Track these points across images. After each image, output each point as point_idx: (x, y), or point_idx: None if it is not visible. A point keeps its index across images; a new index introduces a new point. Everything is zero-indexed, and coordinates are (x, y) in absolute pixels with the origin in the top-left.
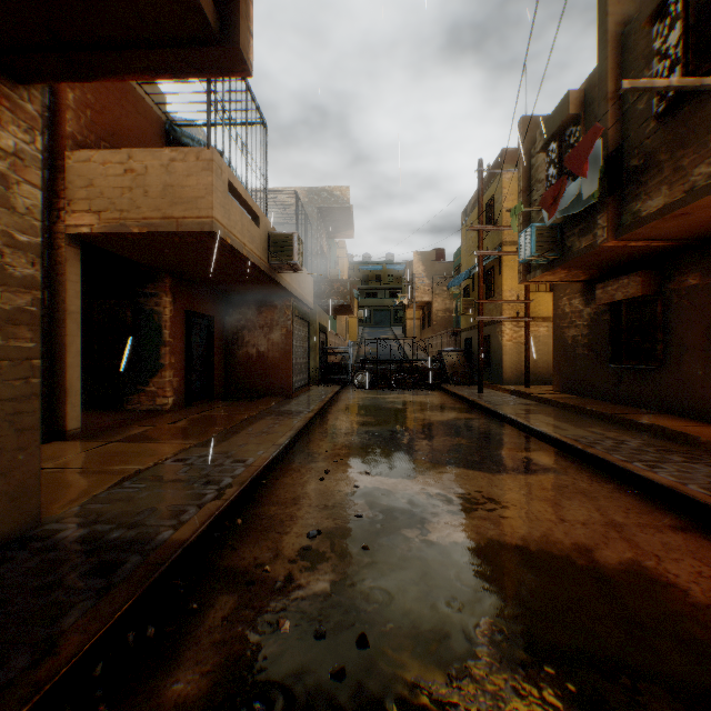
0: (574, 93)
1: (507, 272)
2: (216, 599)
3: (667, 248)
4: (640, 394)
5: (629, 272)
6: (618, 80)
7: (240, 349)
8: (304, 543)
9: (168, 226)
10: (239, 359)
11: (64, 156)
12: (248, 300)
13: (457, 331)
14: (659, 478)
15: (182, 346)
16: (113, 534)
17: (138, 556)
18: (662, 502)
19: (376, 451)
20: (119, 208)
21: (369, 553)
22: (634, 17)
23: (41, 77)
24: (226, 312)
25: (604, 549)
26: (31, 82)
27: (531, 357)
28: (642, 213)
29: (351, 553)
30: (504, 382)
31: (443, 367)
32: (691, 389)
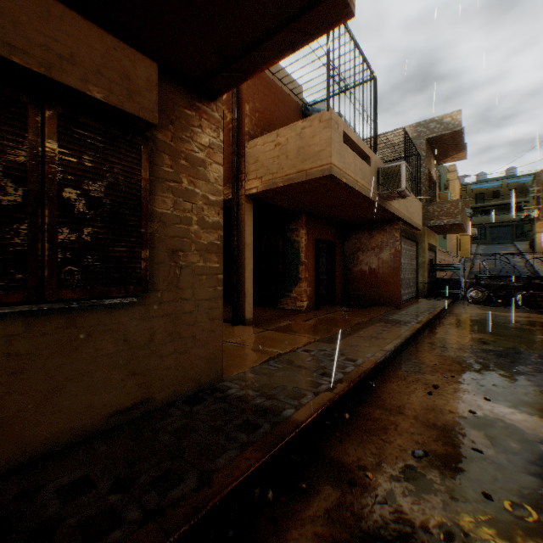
0: None
1: None
2: (321, 486)
3: None
4: None
5: None
6: None
7: (355, 266)
8: (408, 460)
9: (300, 177)
10: (354, 274)
11: (243, 146)
12: (361, 227)
13: None
14: None
15: (313, 264)
16: (257, 400)
17: (268, 424)
18: None
19: (496, 375)
20: (271, 172)
21: (492, 505)
22: None
23: (219, 92)
24: (344, 238)
25: None
26: (215, 98)
27: None
28: None
29: (466, 495)
30: None
31: None
32: None
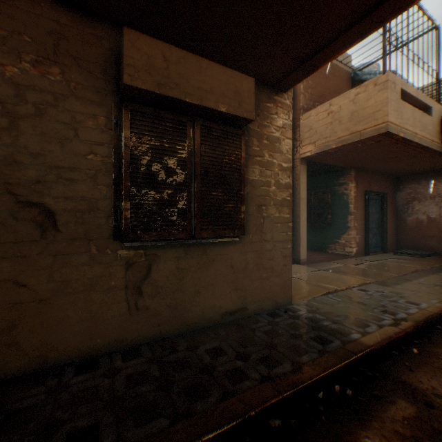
0: None
1: None
2: (395, 399)
3: None
4: None
5: None
6: None
7: (409, 216)
8: None
9: (353, 138)
10: (407, 223)
11: (298, 119)
12: (416, 177)
13: None
14: None
15: (361, 214)
16: (324, 322)
17: (338, 341)
18: None
19: None
20: (324, 137)
21: None
22: None
23: (291, 84)
24: (395, 189)
25: None
26: (287, 90)
27: None
28: None
29: None
30: None
31: None
32: None
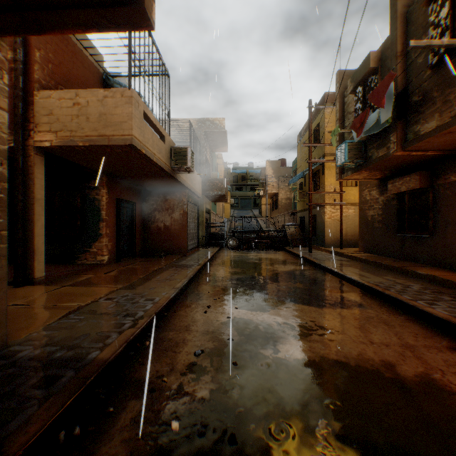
0: (374, 54)
1: (327, 173)
2: (127, 403)
3: (436, 156)
4: (417, 254)
5: (410, 173)
6: (404, 43)
7: (153, 224)
8: (192, 360)
9: (102, 141)
10: (152, 230)
11: (33, 94)
12: (158, 192)
13: (294, 212)
14: (436, 312)
15: (114, 221)
16: (57, 354)
17: (72, 371)
18: (439, 329)
19: (242, 292)
20: (69, 129)
21: (237, 367)
22: (415, 0)
23: (5, 31)
24: (143, 200)
25: (403, 364)
26: None
27: (343, 229)
28: (421, 132)
29: (225, 367)
30: (326, 245)
31: (286, 235)
32: (453, 250)
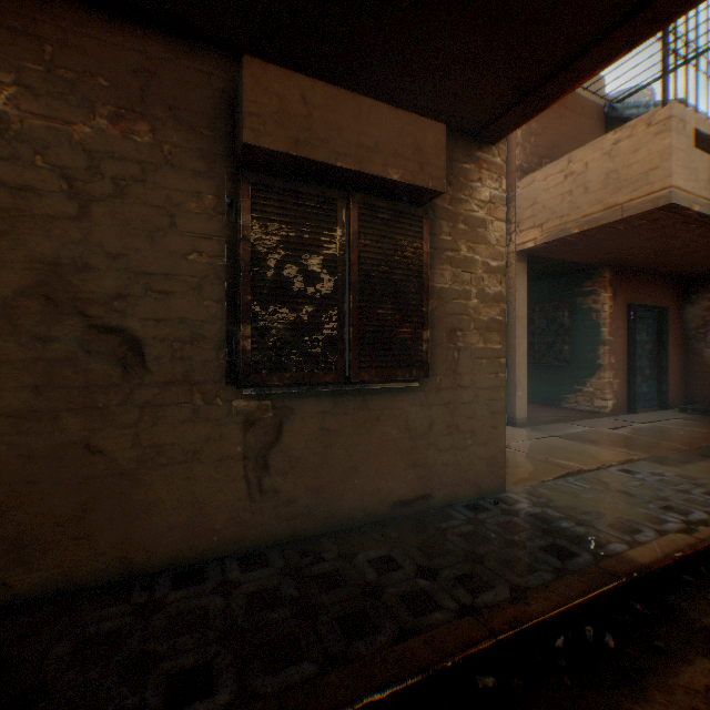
0: None
1: None
2: (690, 656)
3: None
4: None
5: None
6: None
7: (707, 346)
8: None
9: (609, 216)
10: (705, 360)
11: (513, 187)
12: None
13: None
14: None
15: (622, 344)
16: (562, 523)
17: (588, 554)
18: None
19: None
20: (558, 215)
21: None
22: None
23: (505, 131)
24: (682, 300)
25: None
26: (498, 140)
27: None
28: None
29: None
30: None
31: None
32: None
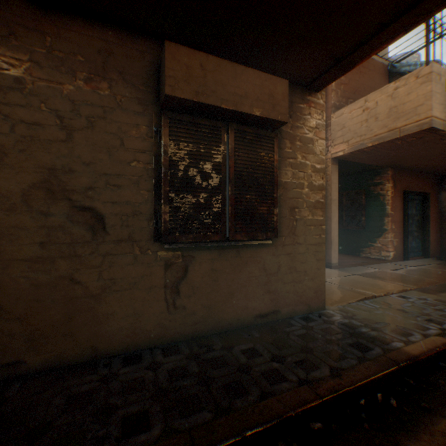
0: None
1: None
2: (444, 412)
3: None
4: None
5: None
6: None
7: None
8: None
9: (391, 135)
10: None
11: (329, 117)
12: None
13: None
14: None
15: (399, 216)
16: (362, 329)
17: (379, 349)
18: None
19: None
20: (358, 135)
21: None
22: None
23: (326, 83)
24: (438, 188)
25: None
26: (321, 89)
27: None
28: None
29: None
30: None
31: None
32: None
